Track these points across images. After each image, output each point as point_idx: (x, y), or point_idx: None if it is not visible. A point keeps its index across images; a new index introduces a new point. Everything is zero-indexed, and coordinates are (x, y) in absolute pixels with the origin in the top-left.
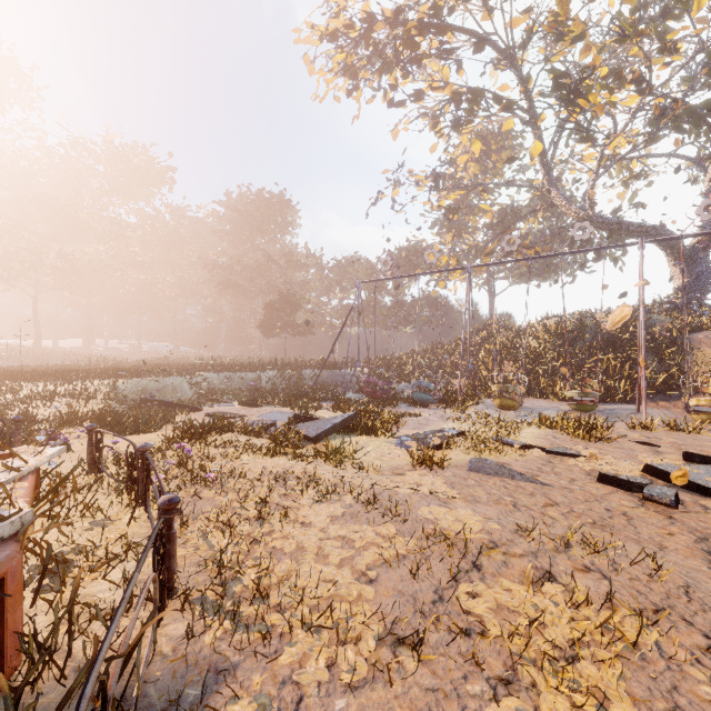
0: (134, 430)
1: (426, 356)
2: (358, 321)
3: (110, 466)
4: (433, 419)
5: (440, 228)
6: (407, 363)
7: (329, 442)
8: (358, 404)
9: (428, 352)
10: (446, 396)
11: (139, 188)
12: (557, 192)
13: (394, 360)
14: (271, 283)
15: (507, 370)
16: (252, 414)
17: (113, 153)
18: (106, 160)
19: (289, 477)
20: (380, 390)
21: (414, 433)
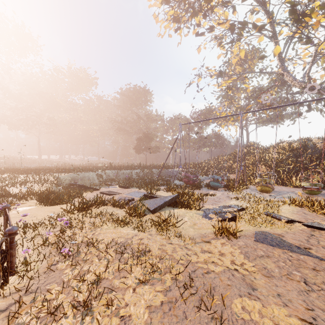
0: (54, 203)
1: (214, 162)
2: (180, 144)
3: (22, 230)
4: (223, 198)
5: (221, 99)
6: (205, 166)
7: (160, 215)
8: (180, 188)
9: (215, 160)
10: (227, 183)
11: (82, 87)
12: (288, 74)
13: (199, 164)
14: (140, 128)
15: (260, 170)
16: (124, 193)
17: (71, 72)
18: (68, 75)
19: (127, 248)
20: (192, 180)
21: (213, 207)
